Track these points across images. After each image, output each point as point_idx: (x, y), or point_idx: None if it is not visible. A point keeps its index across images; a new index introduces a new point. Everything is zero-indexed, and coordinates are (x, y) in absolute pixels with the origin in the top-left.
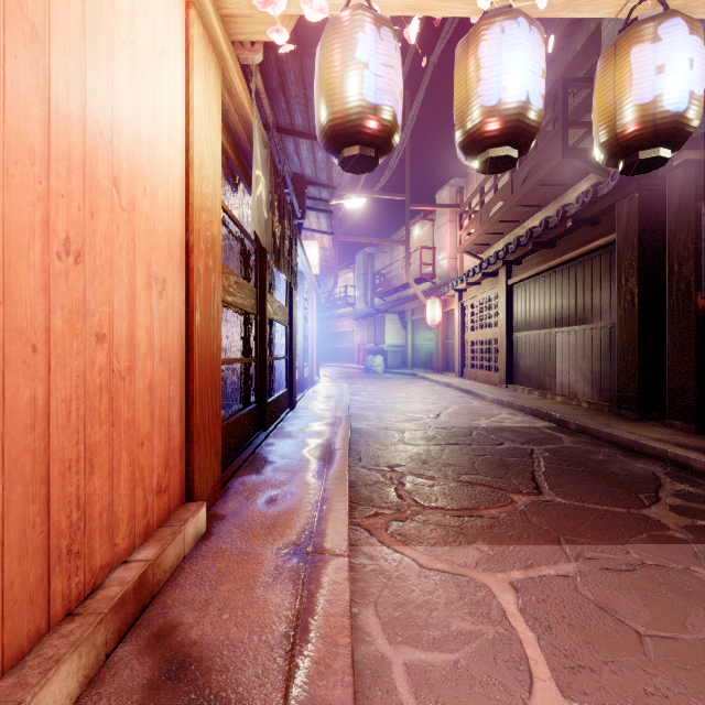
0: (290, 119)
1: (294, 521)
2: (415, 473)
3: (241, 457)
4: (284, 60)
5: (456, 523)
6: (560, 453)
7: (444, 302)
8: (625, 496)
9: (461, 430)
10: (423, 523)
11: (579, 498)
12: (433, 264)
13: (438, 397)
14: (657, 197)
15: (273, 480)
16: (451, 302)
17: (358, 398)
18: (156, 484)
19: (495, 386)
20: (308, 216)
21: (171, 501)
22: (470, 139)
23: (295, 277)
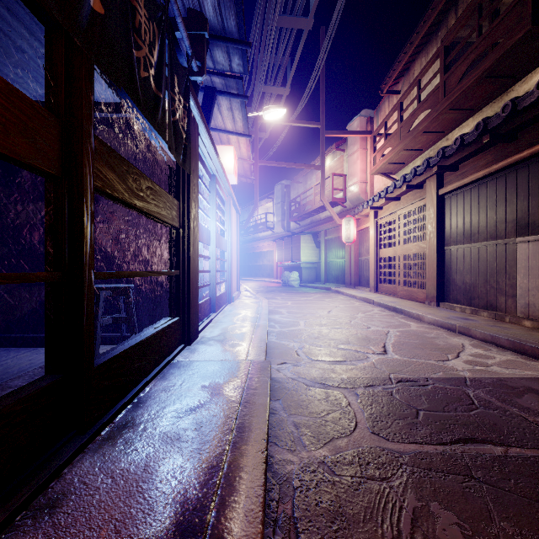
0: None
1: None
2: None
3: None
4: None
5: None
6: None
7: (356, 222)
8: None
9: (443, 387)
10: None
11: None
12: (344, 190)
13: (365, 316)
14: None
15: None
16: (363, 221)
17: (278, 317)
18: None
19: (420, 302)
20: (221, 109)
21: None
22: None
23: (185, 149)
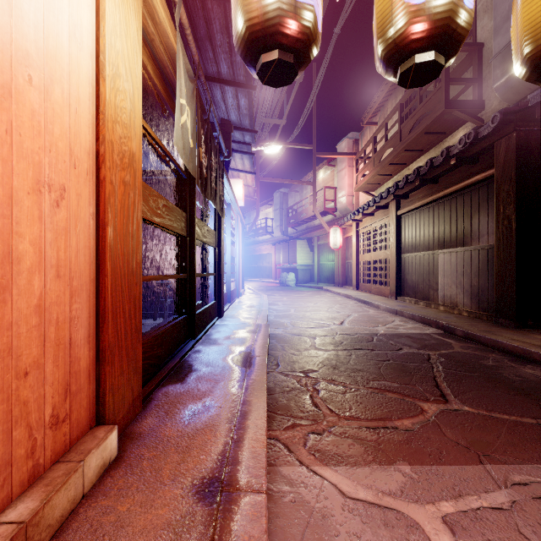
0: (216, 68)
1: (211, 442)
2: (328, 378)
3: (168, 366)
4: (210, 7)
5: (373, 437)
6: (454, 358)
7: (343, 230)
8: (527, 404)
9: (363, 336)
10: (340, 437)
11: (485, 407)
12: (334, 201)
13: (341, 306)
14: (531, 137)
15: (195, 391)
16: (349, 230)
17: (275, 307)
18: (50, 415)
19: (386, 297)
20: (235, 158)
21: (74, 429)
22: (394, 44)
23: (222, 205)
